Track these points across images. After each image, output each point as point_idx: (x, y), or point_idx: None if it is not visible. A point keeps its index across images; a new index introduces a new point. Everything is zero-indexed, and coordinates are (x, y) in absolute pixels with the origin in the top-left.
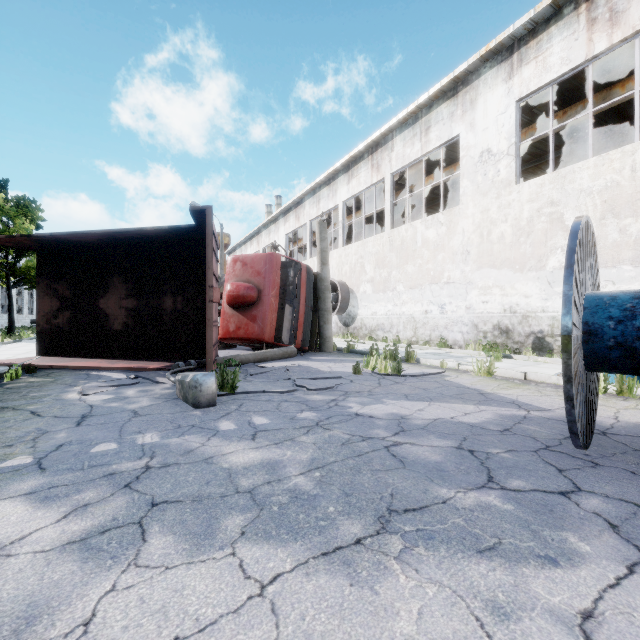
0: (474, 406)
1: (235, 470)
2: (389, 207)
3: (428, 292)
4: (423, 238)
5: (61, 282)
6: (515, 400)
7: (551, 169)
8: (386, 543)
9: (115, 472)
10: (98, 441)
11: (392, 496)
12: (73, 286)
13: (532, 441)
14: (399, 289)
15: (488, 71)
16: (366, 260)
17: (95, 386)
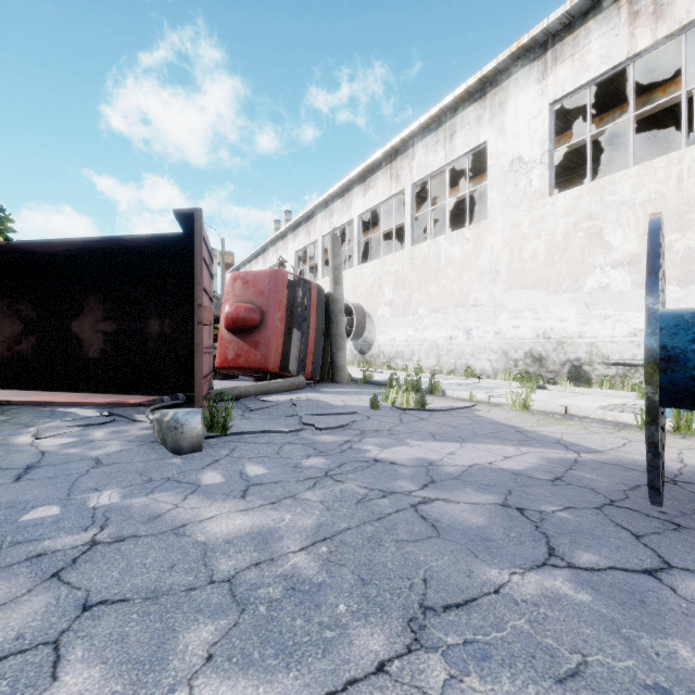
0: (514, 447)
1: (213, 545)
2: (410, 221)
3: (453, 316)
4: (447, 256)
5: (25, 301)
6: (560, 439)
7: (589, 179)
8: (422, 670)
9: (45, 552)
10: (36, 503)
11: (425, 583)
12: (40, 306)
13: (592, 494)
14: (421, 312)
15: (519, 70)
16: (384, 280)
17: (55, 426)
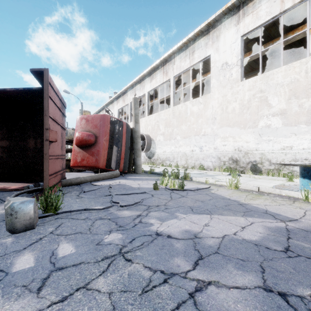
0: (243, 218)
1: None
2: (172, 94)
3: (193, 140)
4: (191, 111)
5: None
6: (266, 210)
7: (260, 73)
8: None
9: None
10: None
11: None
12: None
13: None
14: (178, 138)
15: (226, 20)
16: (160, 123)
17: None
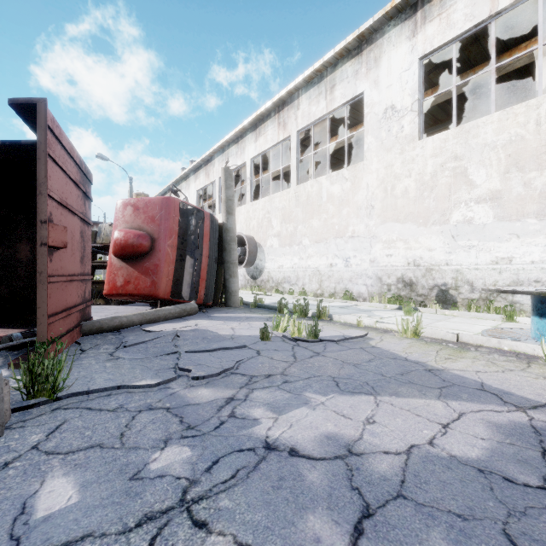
0: (442, 403)
1: None
2: (295, 163)
3: (333, 246)
4: (328, 193)
5: None
6: (482, 383)
7: (454, 125)
8: None
9: None
10: None
11: None
12: None
13: None
14: (305, 243)
15: (392, 29)
16: (273, 215)
17: None
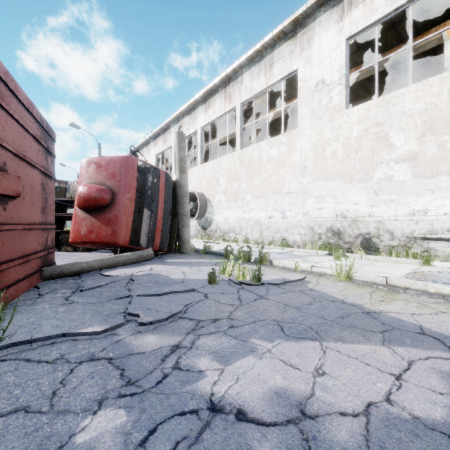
0: (388, 349)
1: None
2: (239, 131)
3: (272, 201)
4: (267, 156)
5: None
6: (421, 327)
7: (376, 96)
8: None
9: None
10: None
11: None
12: None
13: None
14: (247, 198)
15: (322, 14)
16: (220, 175)
17: None
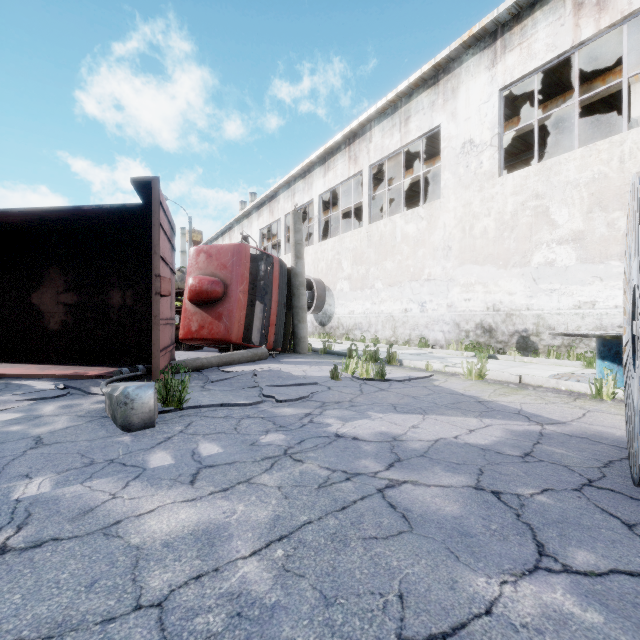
0: (477, 419)
1: (148, 550)
2: (367, 201)
3: (408, 289)
4: (403, 233)
5: None
6: (520, 410)
7: (536, 161)
8: None
9: None
10: None
11: (402, 601)
12: None
13: (567, 472)
14: (378, 286)
15: (470, 58)
16: (343, 256)
17: (3, 401)
